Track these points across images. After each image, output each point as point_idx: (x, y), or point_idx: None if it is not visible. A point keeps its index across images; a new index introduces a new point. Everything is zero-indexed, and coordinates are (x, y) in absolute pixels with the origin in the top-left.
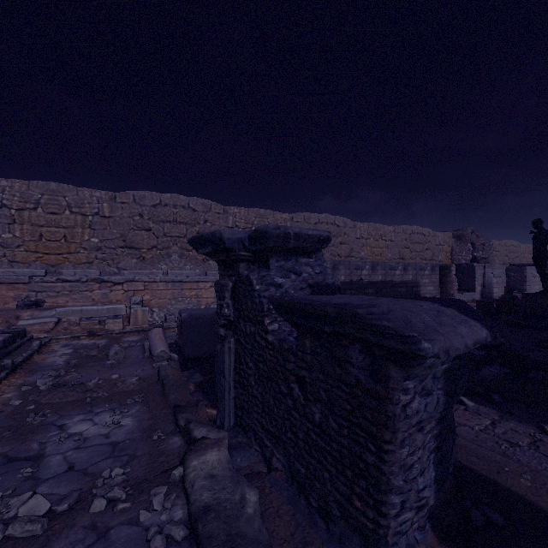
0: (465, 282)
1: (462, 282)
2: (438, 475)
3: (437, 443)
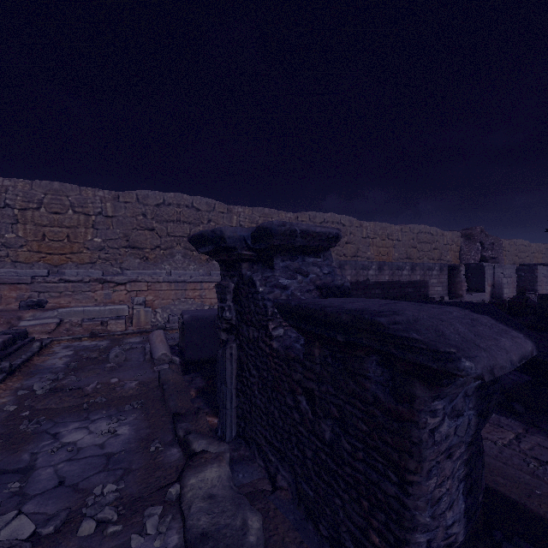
0: (474, 283)
1: (471, 283)
2: (468, 507)
3: (466, 469)
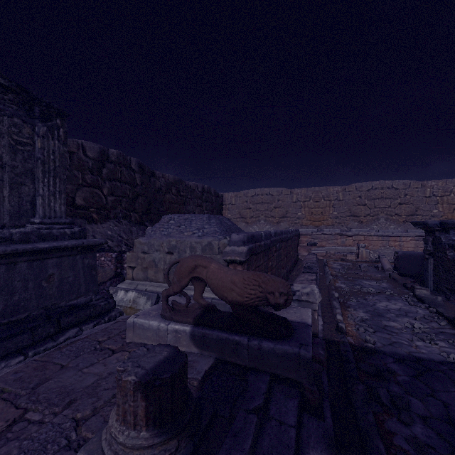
0: None
1: None
2: None
3: None
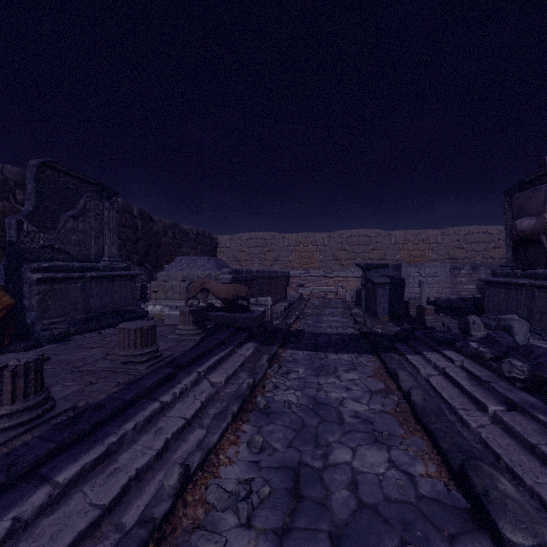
0: None
1: None
2: (389, 306)
3: (389, 301)
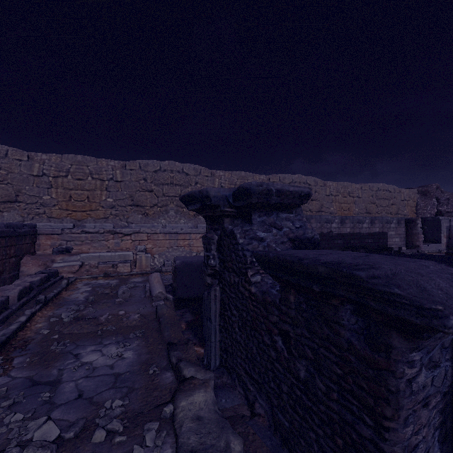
0: (430, 235)
1: (428, 235)
2: None
3: (441, 417)
